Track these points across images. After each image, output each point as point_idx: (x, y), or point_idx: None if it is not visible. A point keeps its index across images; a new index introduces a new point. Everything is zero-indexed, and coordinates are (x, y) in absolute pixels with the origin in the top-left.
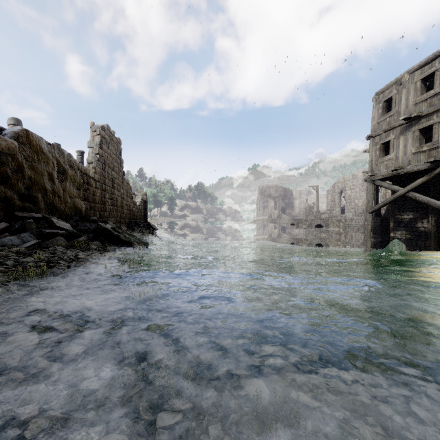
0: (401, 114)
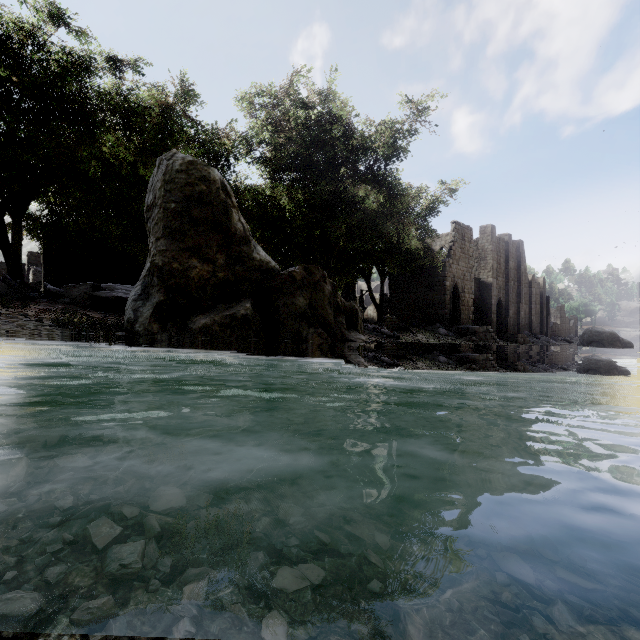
0: None
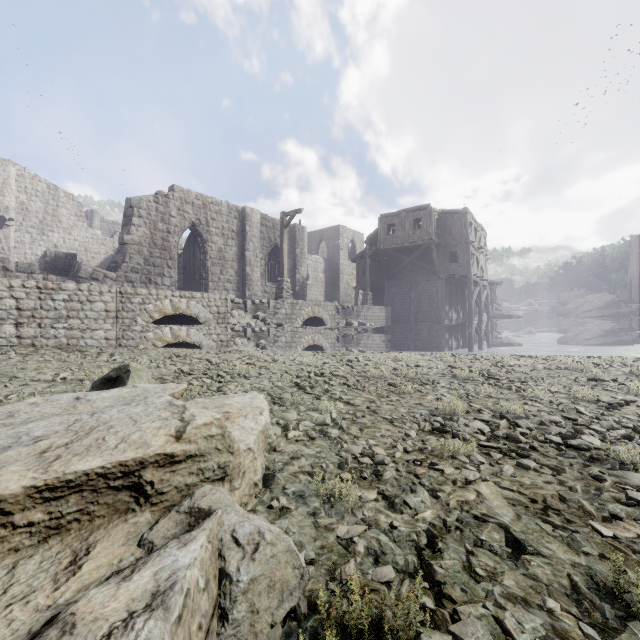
0: (473, 240)
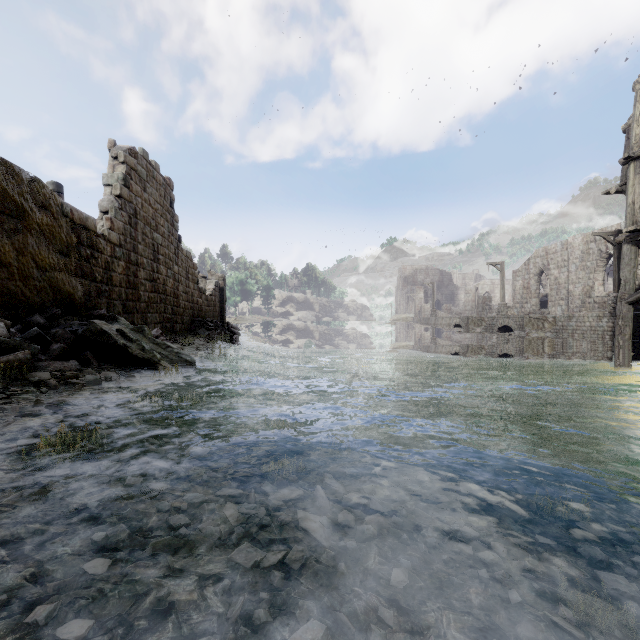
0: None
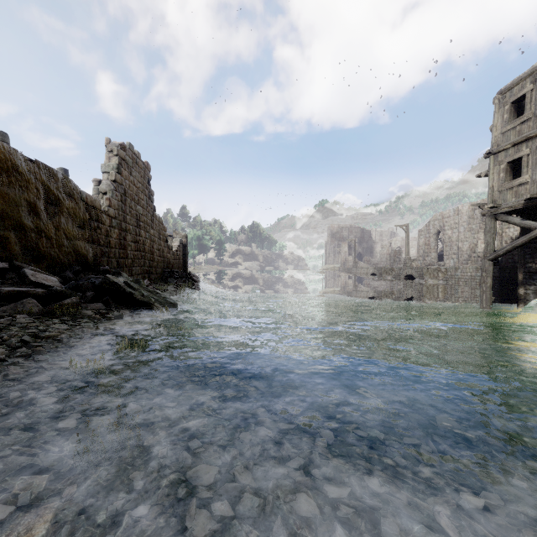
0: None
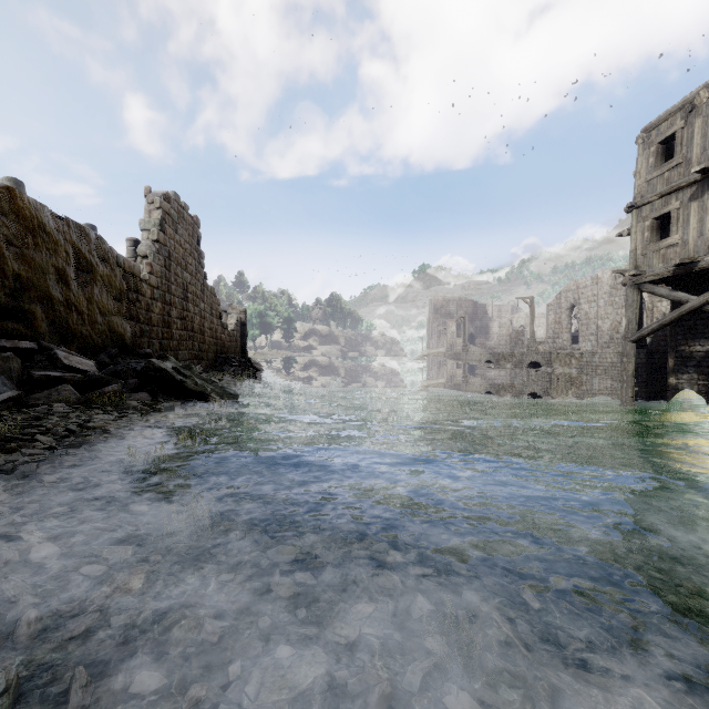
0: (692, 163)
